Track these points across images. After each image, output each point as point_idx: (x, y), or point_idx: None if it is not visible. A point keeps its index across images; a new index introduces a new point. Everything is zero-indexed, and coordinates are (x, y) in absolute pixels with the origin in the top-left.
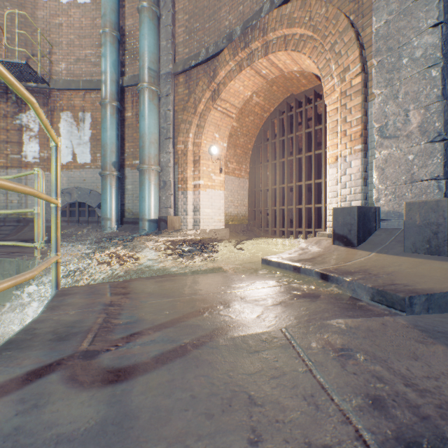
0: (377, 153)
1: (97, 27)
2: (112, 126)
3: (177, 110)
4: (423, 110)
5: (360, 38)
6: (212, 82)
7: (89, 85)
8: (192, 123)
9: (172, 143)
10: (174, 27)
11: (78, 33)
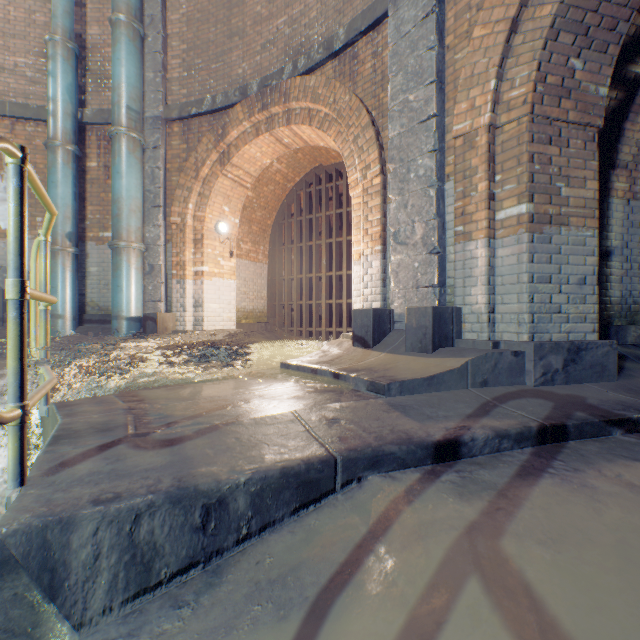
0: (393, 257)
1: (37, 26)
2: (66, 180)
3: (170, 169)
4: (425, 224)
5: (381, 138)
6: (221, 142)
7: (24, 112)
8: (192, 190)
9: (163, 213)
10: (166, 56)
11: (1, 28)
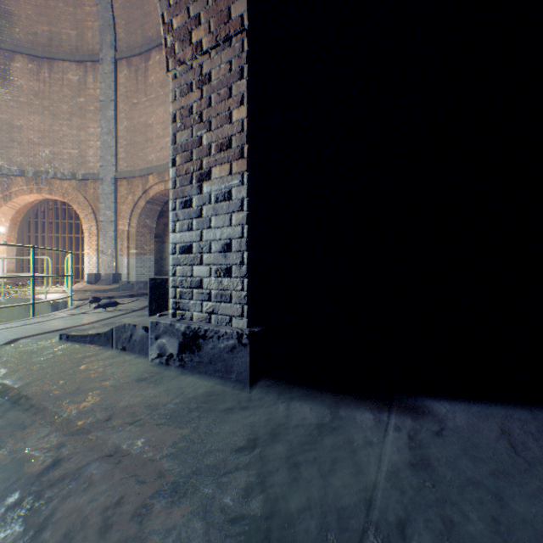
0: (102, 257)
1: None
2: None
3: None
4: (112, 250)
5: (97, 217)
6: (7, 191)
7: None
8: None
9: None
10: None
11: None
